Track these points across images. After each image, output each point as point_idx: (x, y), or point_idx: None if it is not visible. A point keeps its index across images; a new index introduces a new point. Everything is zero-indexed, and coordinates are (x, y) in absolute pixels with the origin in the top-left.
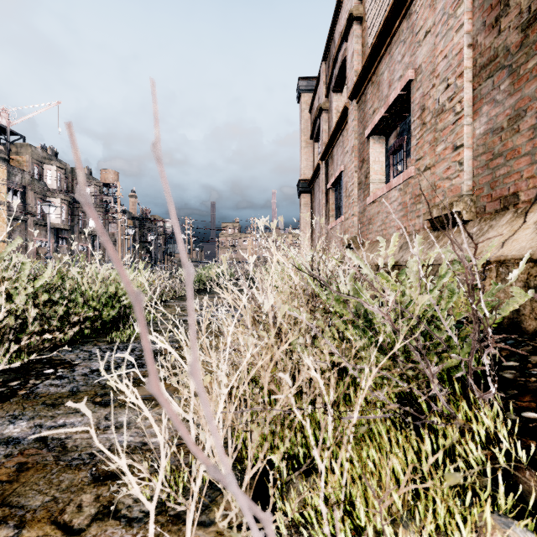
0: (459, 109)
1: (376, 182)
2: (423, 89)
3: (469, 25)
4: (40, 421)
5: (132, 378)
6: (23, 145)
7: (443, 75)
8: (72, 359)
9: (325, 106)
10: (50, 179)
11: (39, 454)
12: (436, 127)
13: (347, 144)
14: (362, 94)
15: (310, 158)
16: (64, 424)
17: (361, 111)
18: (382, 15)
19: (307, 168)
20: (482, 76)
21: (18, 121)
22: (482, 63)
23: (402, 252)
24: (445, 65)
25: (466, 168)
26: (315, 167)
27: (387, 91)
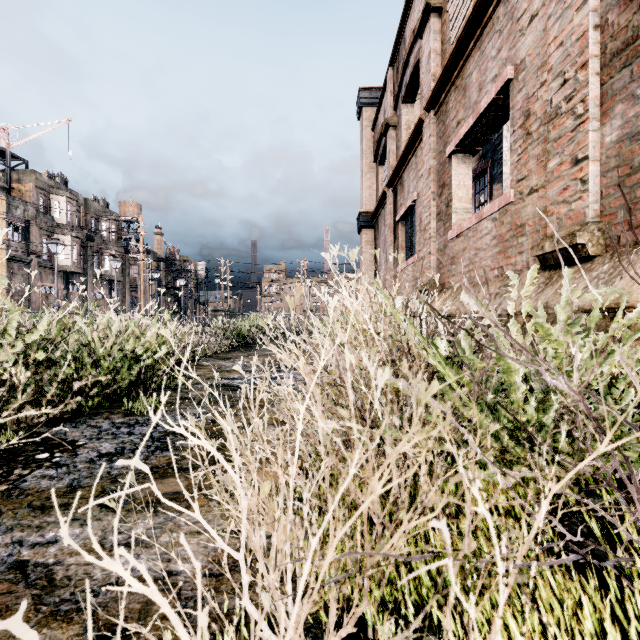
0: (581, 111)
1: (460, 212)
2: (527, 89)
3: (596, 0)
4: (21, 535)
5: (154, 467)
6: (26, 171)
7: (558, 69)
8: (75, 438)
9: (393, 122)
10: (59, 212)
11: (11, 592)
12: (548, 137)
13: (422, 166)
14: (442, 102)
15: (372, 185)
16: (54, 540)
17: (440, 123)
18: (469, 2)
19: (369, 197)
20: (615, 66)
21: (19, 142)
22: (614, 48)
23: (500, 298)
24: (561, 54)
25: (591, 187)
26: (380, 196)
27: (476, 96)
